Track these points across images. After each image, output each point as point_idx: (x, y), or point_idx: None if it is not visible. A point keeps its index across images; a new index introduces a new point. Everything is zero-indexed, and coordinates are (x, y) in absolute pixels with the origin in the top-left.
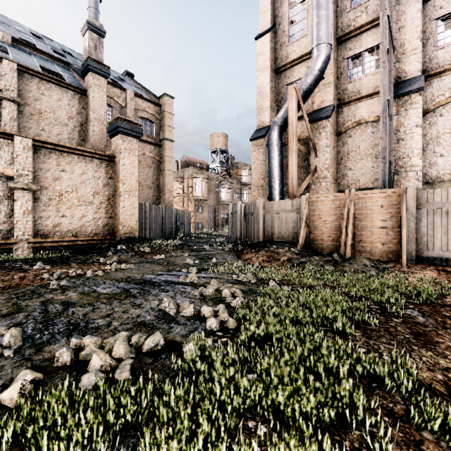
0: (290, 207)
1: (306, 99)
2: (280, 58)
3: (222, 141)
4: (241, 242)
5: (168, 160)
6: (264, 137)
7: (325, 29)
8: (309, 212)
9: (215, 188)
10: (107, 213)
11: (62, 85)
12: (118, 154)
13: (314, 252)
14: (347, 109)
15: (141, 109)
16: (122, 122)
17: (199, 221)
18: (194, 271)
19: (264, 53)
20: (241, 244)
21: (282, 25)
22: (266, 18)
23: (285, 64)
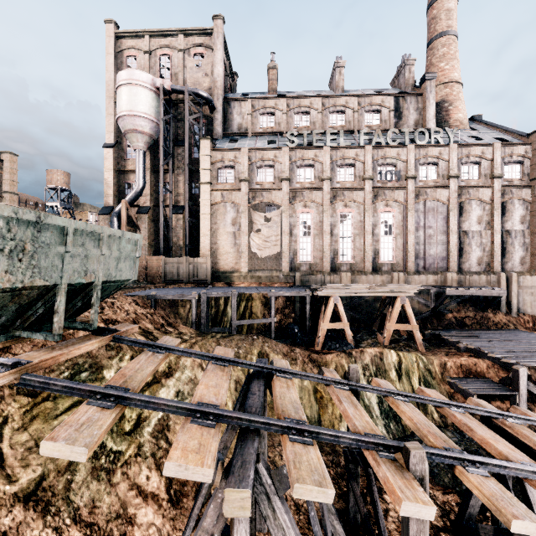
0: None
1: (133, 204)
2: (121, 164)
3: (63, 179)
4: None
5: None
6: (109, 214)
7: (142, 174)
8: None
9: None
10: None
11: None
12: None
13: None
14: (158, 209)
15: None
16: None
17: None
18: None
19: (109, 159)
20: None
21: (123, 145)
22: (111, 136)
23: (124, 170)
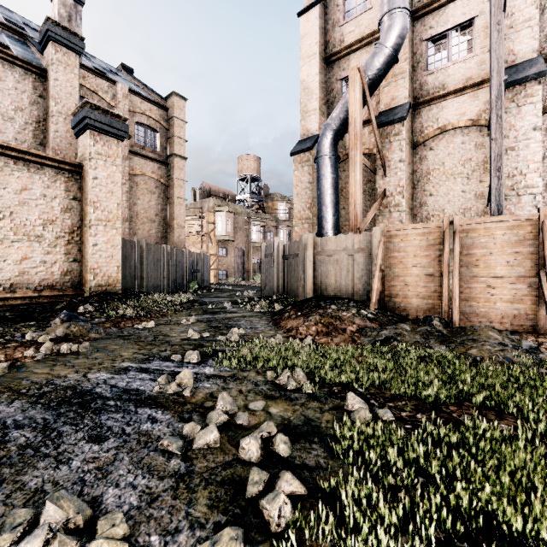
0: (355, 245)
1: (372, 92)
2: (332, 42)
3: (253, 165)
4: (279, 298)
5: (179, 184)
6: (311, 149)
7: None
8: (384, 253)
9: (245, 225)
10: (69, 253)
11: (4, 57)
12: (86, 162)
13: (396, 316)
14: (426, 111)
15: (140, 112)
16: (92, 111)
17: (222, 268)
18: (194, 360)
19: (310, 34)
20: (279, 302)
21: None
22: None
23: (338, 50)
